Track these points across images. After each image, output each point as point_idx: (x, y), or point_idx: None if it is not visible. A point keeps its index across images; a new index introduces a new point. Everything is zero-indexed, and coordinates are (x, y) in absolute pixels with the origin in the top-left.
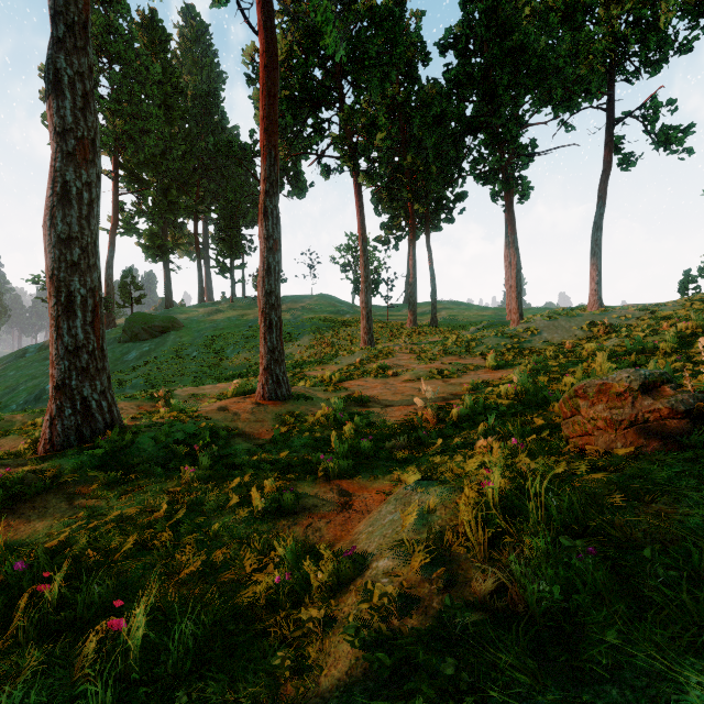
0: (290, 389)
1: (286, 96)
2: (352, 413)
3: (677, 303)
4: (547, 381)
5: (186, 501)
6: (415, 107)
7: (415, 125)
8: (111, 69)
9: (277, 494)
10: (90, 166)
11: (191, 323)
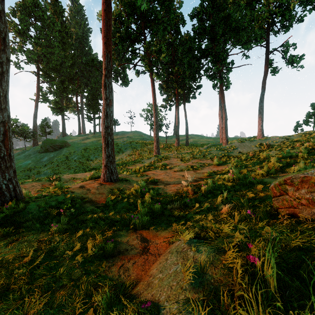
0: (118, 176)
1: (118, 36)
2: (149, 188)
3: (298, 135)
4: (246, 171)
5: (47, 247)
6: (179, 44)
7: (179, 52)
8: (36, 24)
9: (103, 243)
10: (2, 53)
11: (74, 144)
